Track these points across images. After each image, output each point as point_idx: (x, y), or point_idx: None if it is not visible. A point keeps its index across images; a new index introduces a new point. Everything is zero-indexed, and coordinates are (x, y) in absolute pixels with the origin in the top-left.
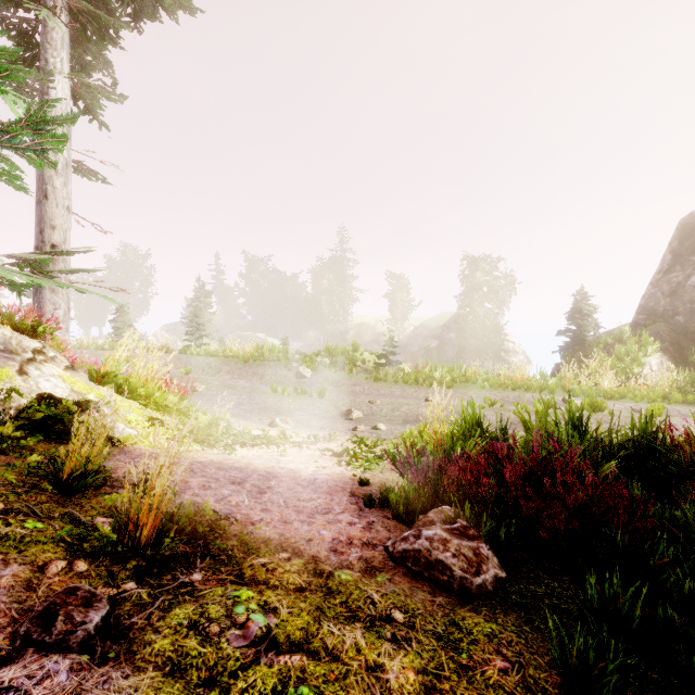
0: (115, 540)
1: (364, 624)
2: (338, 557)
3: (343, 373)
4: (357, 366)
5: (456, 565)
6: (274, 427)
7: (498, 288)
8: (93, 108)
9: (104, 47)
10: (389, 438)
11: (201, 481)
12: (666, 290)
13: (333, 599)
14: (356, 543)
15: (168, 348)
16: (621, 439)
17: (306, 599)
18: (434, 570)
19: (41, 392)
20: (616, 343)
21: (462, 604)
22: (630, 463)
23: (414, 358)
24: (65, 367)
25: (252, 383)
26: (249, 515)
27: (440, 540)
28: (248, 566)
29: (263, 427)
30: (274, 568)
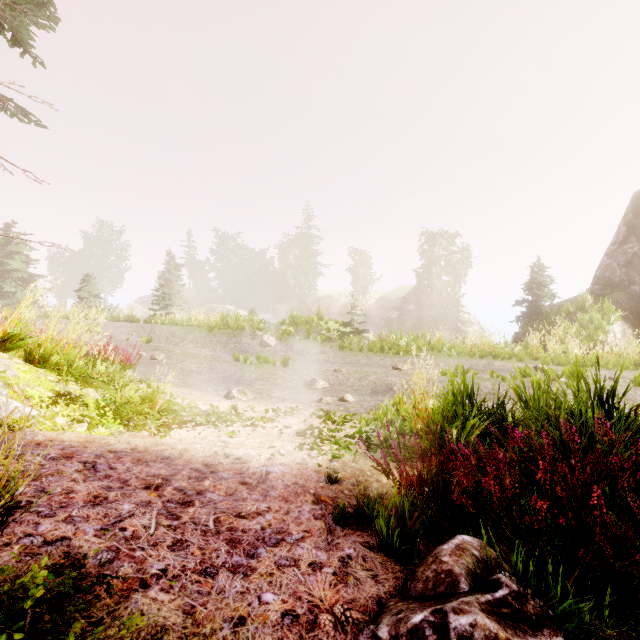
0: None
1: None
2: None
3: (308, 341)
4: (322, 334)
5: None
6: (230, 399)
7: (455, 262)
8: (23, 37)
9: None
10: (358, 411)
11: (95, 489)
12: (621, 261)
13: None
14: (324, 625)
15: (134, 317)
16: None
17: None
18: None
19: None
20: (578, 311)
21: None
22: None
23: (375, 329)
24: None
25: (215, 352)
26: (144, 562)
27: None
28: None
29: (217, 399)
30: None
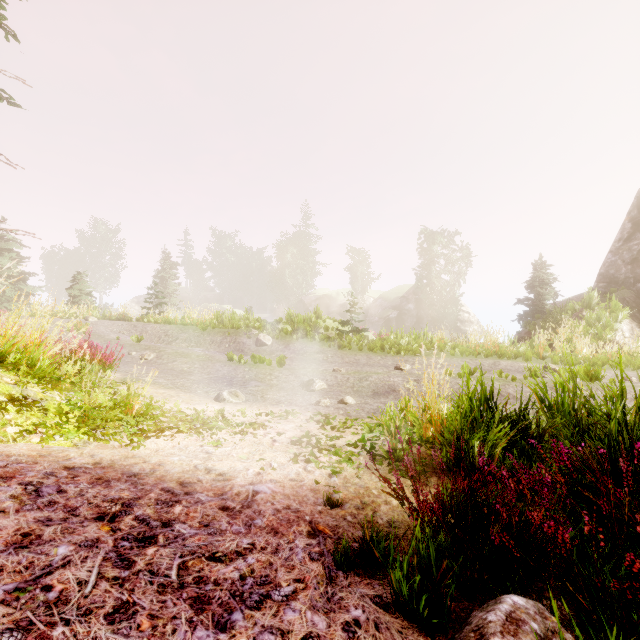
0: None
1: None
2: None
3: (305, 340)
4: (320, 333)
5: None
6: (220, 401)
7: (455, 261)
8: None
9: None
10: (360, 415)
11: (28, 524)
12: (626, 258)
13: None
14: None
15: (126, 315)
16: None
17: None
18: None
19: None
20: (584, 309)
21: None
22: None
23: (374, 328)
24: None
25: (209, 351)
26: None
27: None
28: None
29: (207, 402)
30: None
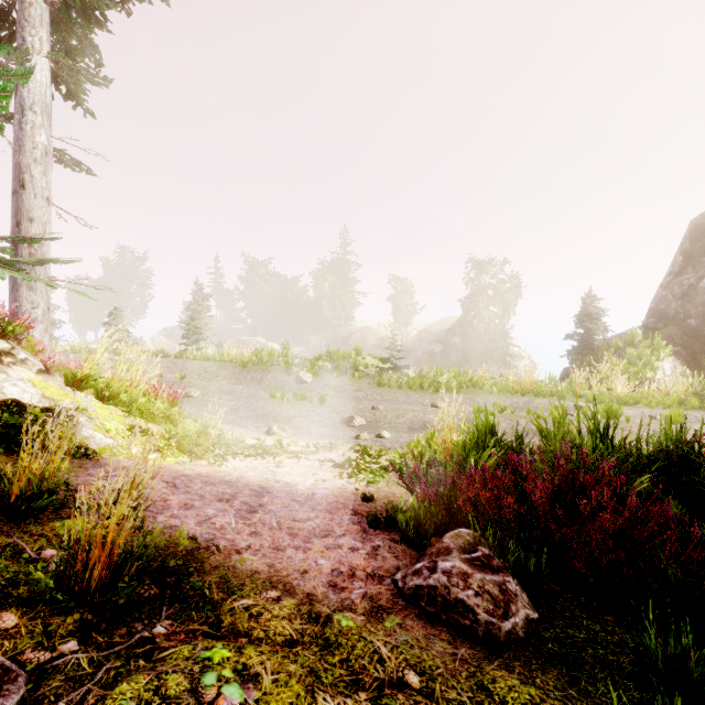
0: (53, 586)
1: (370, 694)
2: (338, 595)
3: (345, 377)
4: (360, 371)
5: (480, 606)
6: (271, 435)
7: (504, 291)
8: (77, 92)
9: (90, 30)
10: (394, 447)
11: (183, 499)
12: (677, 292)
13: (331, 657)
14: (359, 575)
15: (164, 352)
16: (653, 449)
17: (297, 659)
18: (454, 612)
19: (6, 398)
20: (627, 347)
21: (489, 657)
22: (663, 476)
23: (418, 363)
24: (38, 370)
25: (250, 389)
26: (234, 541)
27: (459, 574)
28: (227, 611)
29: (259, 435)
30: (259, 613)
